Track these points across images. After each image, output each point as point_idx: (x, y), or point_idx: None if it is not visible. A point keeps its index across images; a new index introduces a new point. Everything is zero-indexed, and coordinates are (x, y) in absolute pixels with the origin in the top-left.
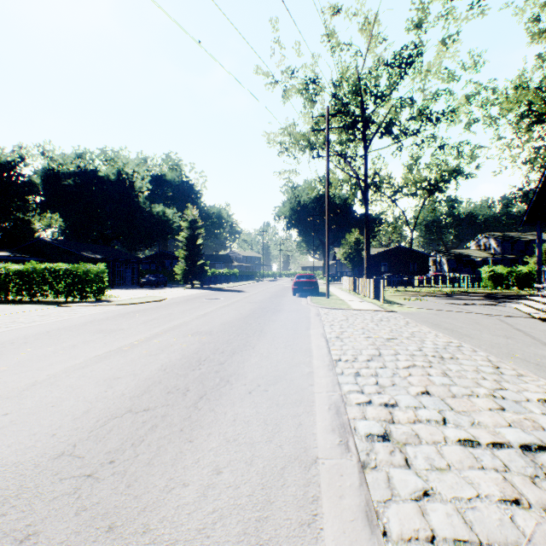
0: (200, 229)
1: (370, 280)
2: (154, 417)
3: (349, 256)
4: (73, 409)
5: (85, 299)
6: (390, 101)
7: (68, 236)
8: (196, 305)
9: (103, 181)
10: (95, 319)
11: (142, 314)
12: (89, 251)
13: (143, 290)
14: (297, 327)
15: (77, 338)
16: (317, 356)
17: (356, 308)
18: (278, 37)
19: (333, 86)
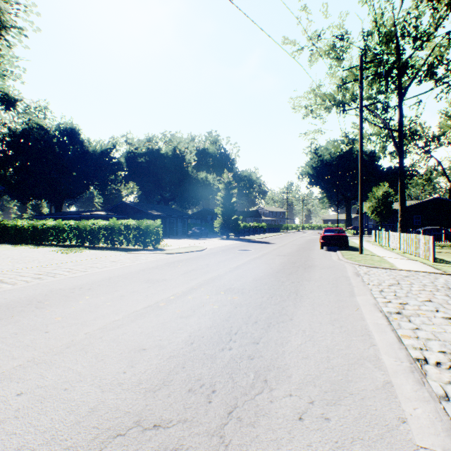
0: (234, 190)
1: (412, 235)
2: (162, 450)
3: (376, 209)
4: (81, 400)
5: (146, 248)
6: (432, 41)
7: (142, 199)
8: (230, 257)
9: (163, 157)
10: (147, 267)
11: (184, 264)
12: (153, 210)
13: (190, 240)
14: (337, 290)
15: (127, 287)
16: (384, 346)
17: (402, 268)
18: (304, 5)
19: (363, 38)
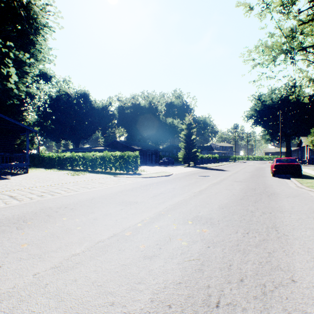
0: (193, 129)
1: None
2: None
3: None
4: None
5: (128, 172)
6: None
7: (128, 139)
8: (192, 181)
9: (142, 108)
10: (125, 189)
11: (154, 187)
12: (135, 145)
13: (160, 167)
14: None
15: (102, 208)
16: None
17: None
18: None
19: None
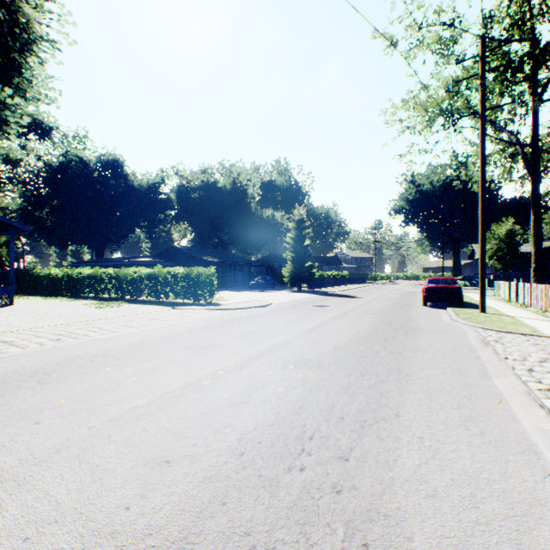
0: (307, 229)
1: None
2: None
3: (496, 253)
4: None
5: (197, 302)
6: None
7: (195, 243)
8: (302, 314)
9: (221, 191)
10: (195, 327)
11: (241, 323)
12: (208, 255)
13: (252, 293)
14: (460, 367)
15: (163, 355)
16: None
17: None
18: None
19: (483, 21)
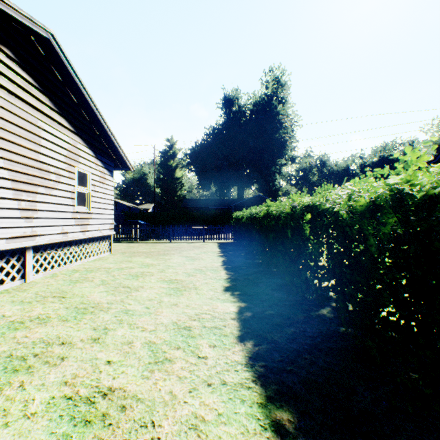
0: None
1: None
2: None
3: None
4: None
5: None
6: None
7: None
8: None
9: (392, 161)
10: None
11: None
12: None
13: None
14: None
15: None
16: None
17: None
18: None
19: None
